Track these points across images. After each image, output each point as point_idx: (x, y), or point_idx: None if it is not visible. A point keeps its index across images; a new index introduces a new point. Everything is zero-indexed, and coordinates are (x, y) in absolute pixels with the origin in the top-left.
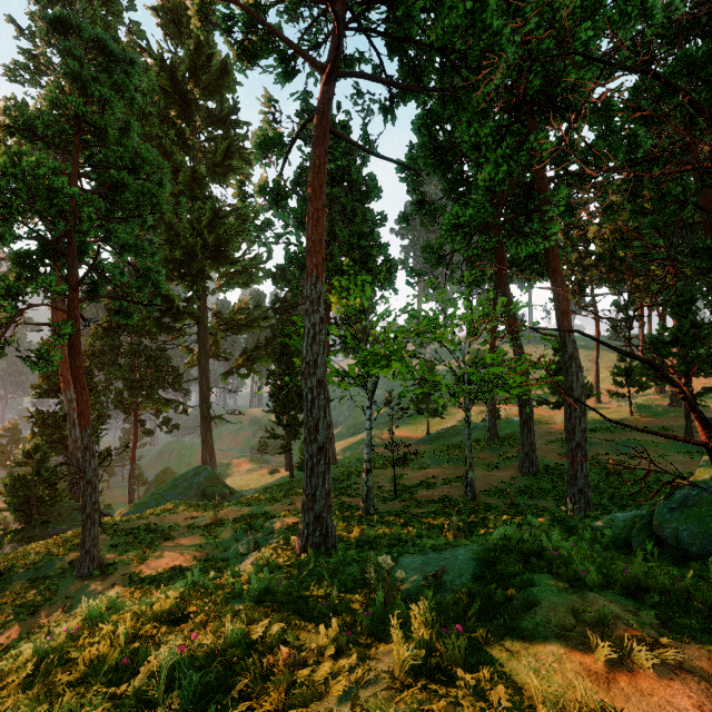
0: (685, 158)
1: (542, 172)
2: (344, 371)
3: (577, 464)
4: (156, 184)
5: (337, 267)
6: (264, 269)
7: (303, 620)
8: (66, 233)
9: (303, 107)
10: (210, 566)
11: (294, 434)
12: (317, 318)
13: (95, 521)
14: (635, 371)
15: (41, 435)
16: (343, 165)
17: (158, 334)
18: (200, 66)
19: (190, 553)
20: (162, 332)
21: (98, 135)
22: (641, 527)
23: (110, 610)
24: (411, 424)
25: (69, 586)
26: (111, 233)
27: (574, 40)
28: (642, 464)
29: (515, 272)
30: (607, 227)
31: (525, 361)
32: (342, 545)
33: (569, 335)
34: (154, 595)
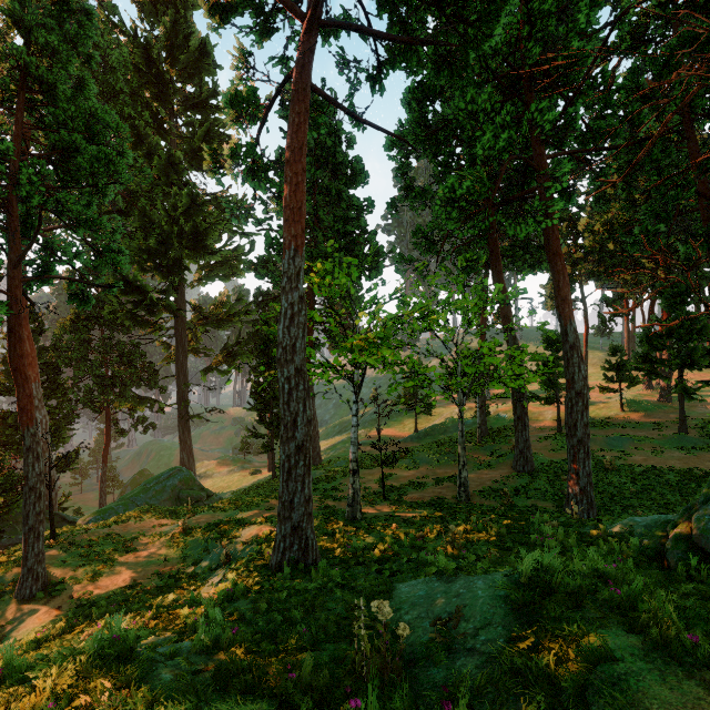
0: (681, 145)
1: (541, 149)
2: (328, 361)
3: (579, 462)
4: (116, 152)
5: (321, 255)
6: (245, 260)
7: (257, 707)
8: (4, 200)
9: (283, 73)
10: (173, 585)
11: (276, 433)
12: (296, 297)
13: (39, 533)
14: (628, 365)
15: (1, 436)
16: (327, 145)
17: (132, 328)
18: (178, 45)
19: (153, 567)
20: (137, 325)
21: (46, 91)
22: (677, 537)
23: (1, 672)
24: (398, 422)
25: (6, 611)
26: (62, 204)
27: (578, 1)
28: (639, 461)
29: (506, 262)
30: (598, 219)
31: (521, 352)
32: (323, 563)
33: (570, 323)
34: (96, 626)
